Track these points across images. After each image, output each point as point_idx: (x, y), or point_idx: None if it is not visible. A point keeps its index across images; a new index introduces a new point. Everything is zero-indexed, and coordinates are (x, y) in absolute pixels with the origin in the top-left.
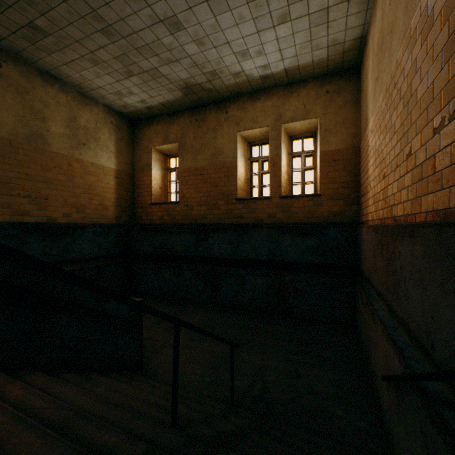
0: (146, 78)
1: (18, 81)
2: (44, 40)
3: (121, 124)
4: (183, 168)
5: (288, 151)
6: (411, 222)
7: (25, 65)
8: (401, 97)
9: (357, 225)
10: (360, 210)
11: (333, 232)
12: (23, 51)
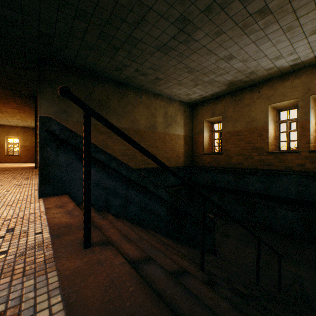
0: (205, 84)
1: (146, 102)
2: (159, 82)
3: (186, 109)
4: (225, 132)
5: None
6: None
7: (149, 93)
8: None
9: None
10: None
11: None
12: (149, 88)
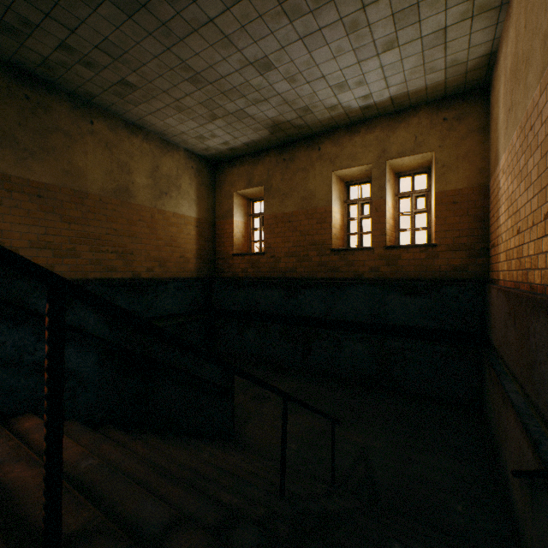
0: (231, 120)
1: (107, 136)
2: (133, 94)
3: (201, 168)
4: (269, 215)
5: (395, 191)
6: (547, 298)
7: (113, 119)
8: (538, 145)
9: (485, 282)
10: (489, 264)
11: (452, 291)
12: (112, 106)
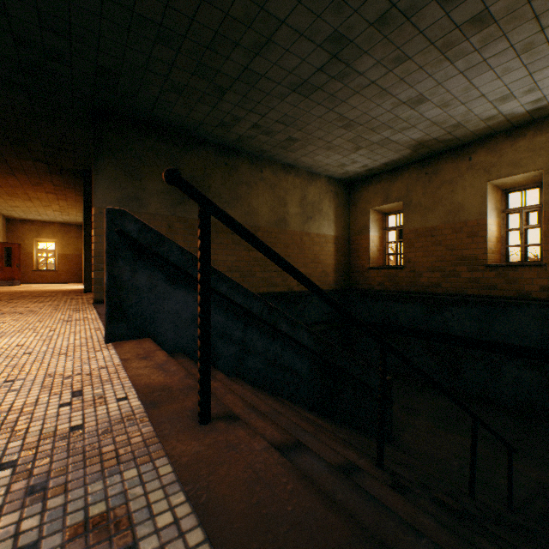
0: (373, 148)
1: (271, 179)
2: (293, 145)
3: (338, 190)
4: (408, 230)
5: None
6: None
7: (275, 164)
8: None
9: None
10: None
11: None
12: (276, 155)
